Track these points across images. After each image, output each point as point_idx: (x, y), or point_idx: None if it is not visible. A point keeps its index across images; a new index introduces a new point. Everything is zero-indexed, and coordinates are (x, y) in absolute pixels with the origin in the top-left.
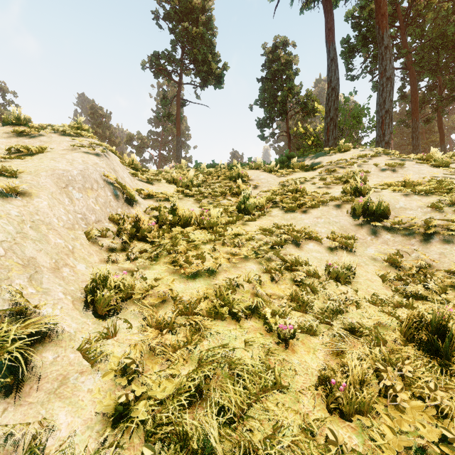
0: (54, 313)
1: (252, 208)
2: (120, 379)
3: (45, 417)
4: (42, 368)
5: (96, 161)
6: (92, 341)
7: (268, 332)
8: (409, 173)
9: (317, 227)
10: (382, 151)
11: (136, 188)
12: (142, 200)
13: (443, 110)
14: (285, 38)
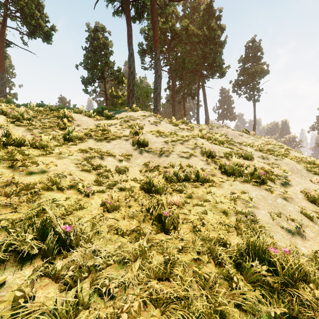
0: None
1: (75, 137)
2: None
3: None
4: None
5: None
6: None
7: (80, 194)
8: (162, 127)
9: (114, 150)
10: (153, 114)
11: None
12: None
13: (185, 99)
14: (103, 26)
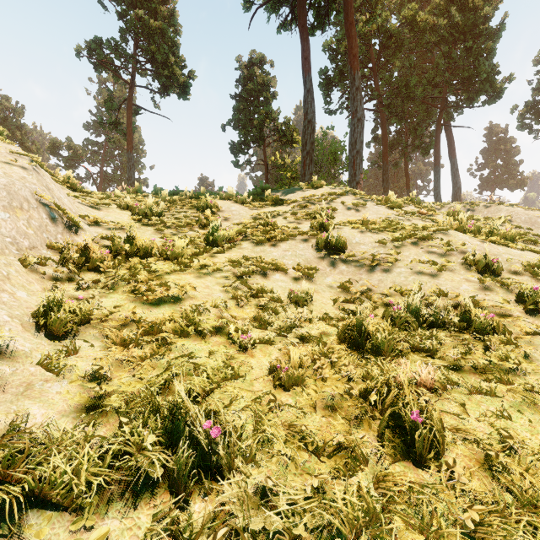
0: (3, 333)
1: (221, 240)
2: (89, 383)
3: (17, 410)
4: (2, 378)
5: (23, 175)
6: (52, 357)
7: (231, 344)
8: (369, 213)
9: (284, 260)
10: (350, 191)
11: (78, 212)
12: (88, 226)
13: (408, 156)
14: (262, 55)
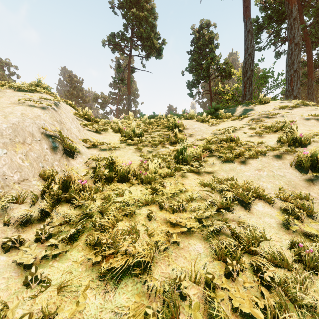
0: None
1: (190, 159)
2: None
3: None
4: None
5: (38, 114)
6: None
7: None
8: None
9: (261, 182)
10: (301, 102)
11: (82, 138)
12: (86, 149)
13: None
14: (208, 21)
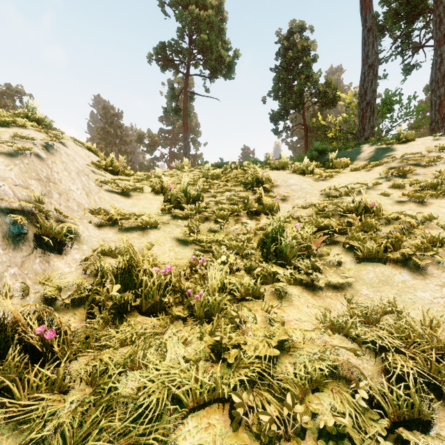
0: None
1: (293, 254)
2: None
3: None
4: None
5: None
6: None
7: None
8: None
9: None
10: None
11: (90, 208)
12: (92, 231)
13: None
14: (301, 22)
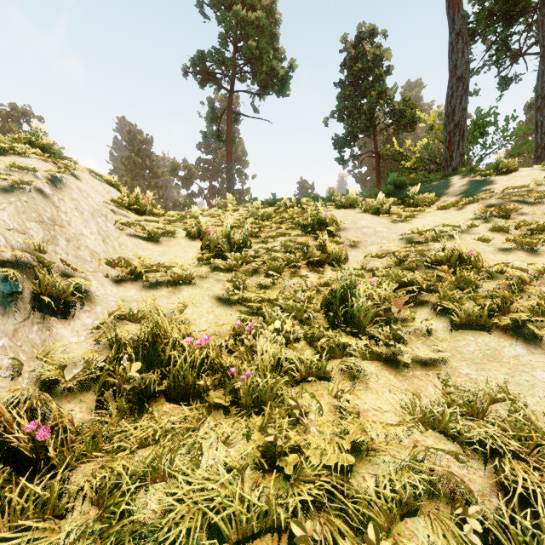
0: None
1: (368, 319)
2: None
3: None
4: None
5: None
6: None
7: None
8: None
9: None
10: None
11: (107, 258)
12: (109, 287)
13: None
14: (372, 26)
